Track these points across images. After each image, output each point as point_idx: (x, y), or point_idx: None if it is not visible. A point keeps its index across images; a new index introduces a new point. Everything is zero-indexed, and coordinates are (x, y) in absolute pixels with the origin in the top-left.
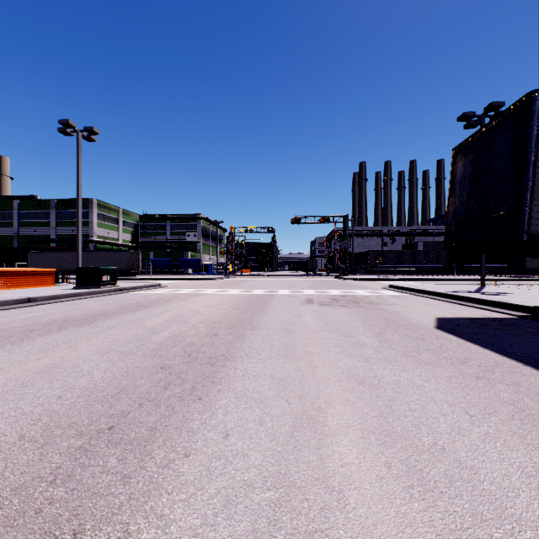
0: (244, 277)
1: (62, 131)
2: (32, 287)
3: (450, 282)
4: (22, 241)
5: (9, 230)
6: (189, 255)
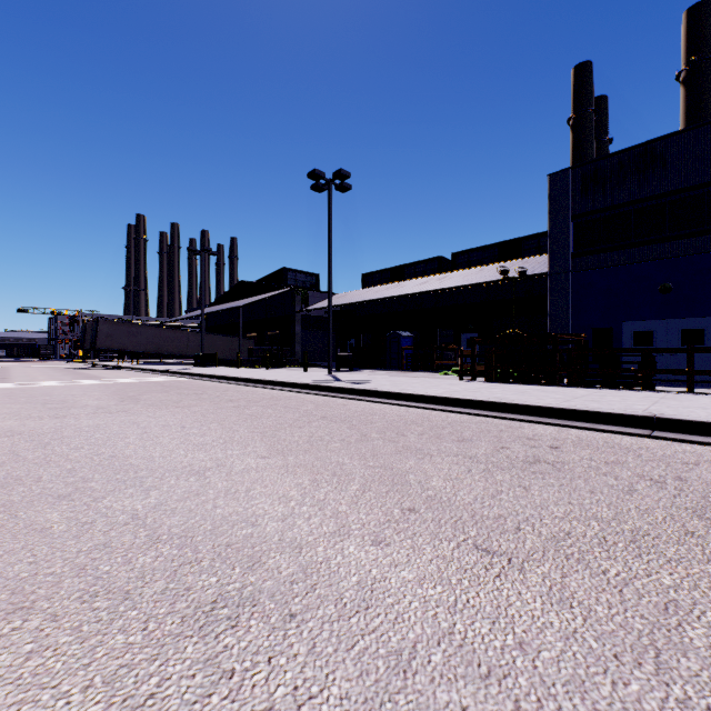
0: None
1: None
2: None
3: None
4: None
5: None
6: None
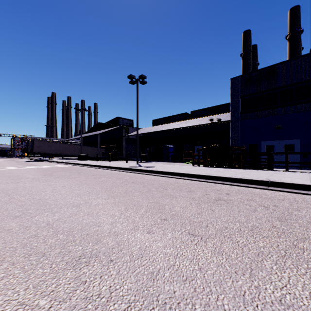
0: None
1: None
2: None
3: None
4: None
5: None
6: None
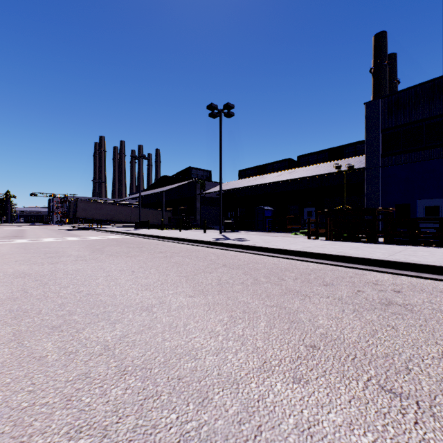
0: None
1: None
2: None
3: None
4: None
5: None
6: None
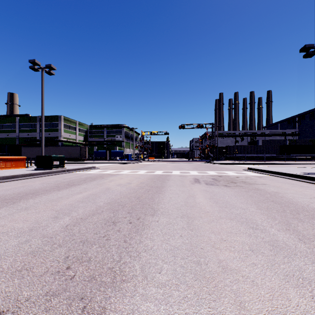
0: (150, 162)
1: (32, 68)
2: (9, 169)
3: (286, 165)
4: (21, 140)
5: (14, 134)
6: (117, 149)
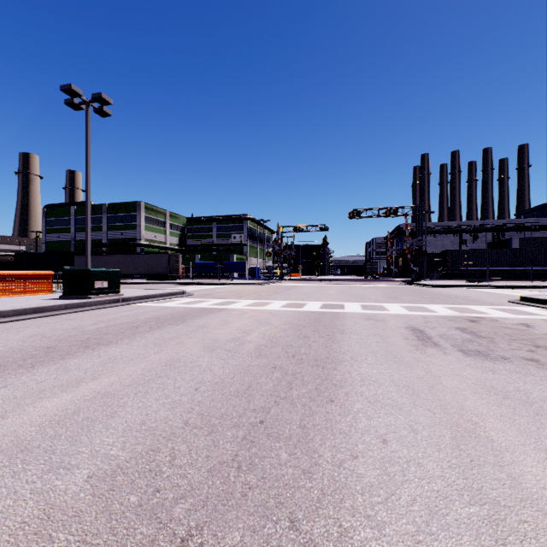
0: (293, 282)
1: (70, 104)
2: (17, 295)
3: None
4: (78, 245)
5: (68, 235)
6: (235, 258)
